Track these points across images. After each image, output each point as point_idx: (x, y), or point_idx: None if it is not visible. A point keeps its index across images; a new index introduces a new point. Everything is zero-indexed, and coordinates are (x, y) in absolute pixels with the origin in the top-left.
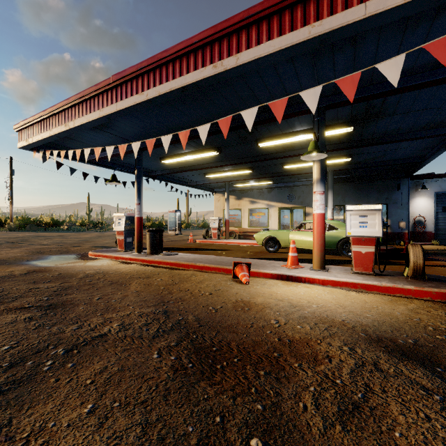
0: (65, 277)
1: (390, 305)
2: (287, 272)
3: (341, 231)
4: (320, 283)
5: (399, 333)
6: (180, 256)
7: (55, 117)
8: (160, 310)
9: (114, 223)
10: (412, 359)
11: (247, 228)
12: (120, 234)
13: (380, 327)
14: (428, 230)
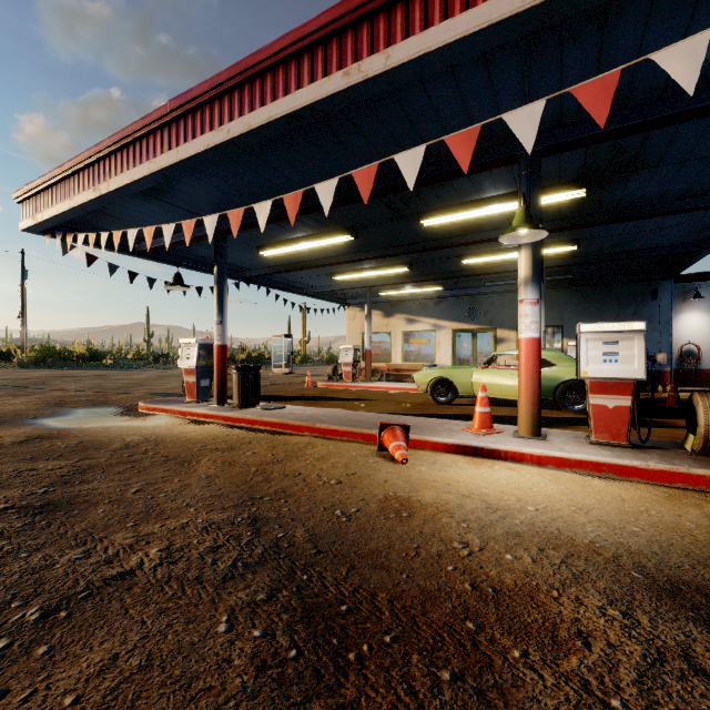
0: (89, 447)
1: (670, 507)
2: (474, 440)
3: (562, 368)
4: (533, 462)
5: (709, 571)
6: (289, 410)
7: (78, 176)
8: (245, 517)
9: (180, 355)
10: None
11: (401, 363)
12: (190, 373)
13: (666, 556)
14: (704, 367)
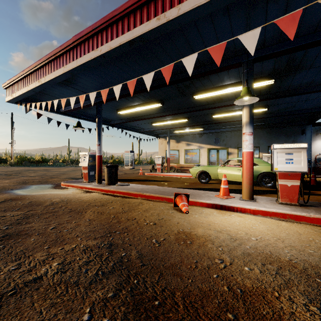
0: (34, 204)
1: None
2: (220, 202)
3: (261, 166)
4: (251, 213)
5: None
6: (131, 186)
7: (31, 75)
8: (105, 243)
9: (80, 160)
10: None
11: (183, 164)
12: (85, 169)
13: None
14: None
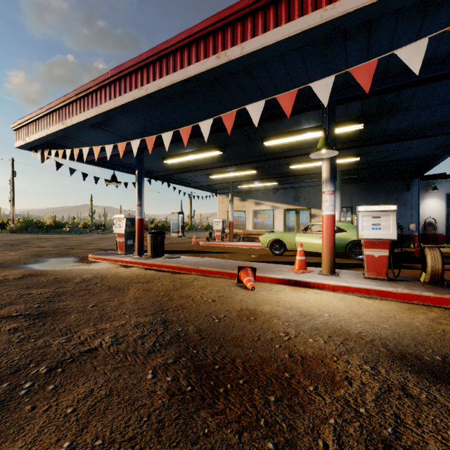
0: (61, 281)
1: (408, 314)
2: (295, 276)
3: (350, 233)
4: (330, 289)
5: (424, 348)
6: (182, 259)
7: (52, 115)
8: (158, 319)
9: (114, 225)
10: (444, 382)
11: (252, 230)
12: (121, 236)
13: (401, 340)
14: (439, 232)
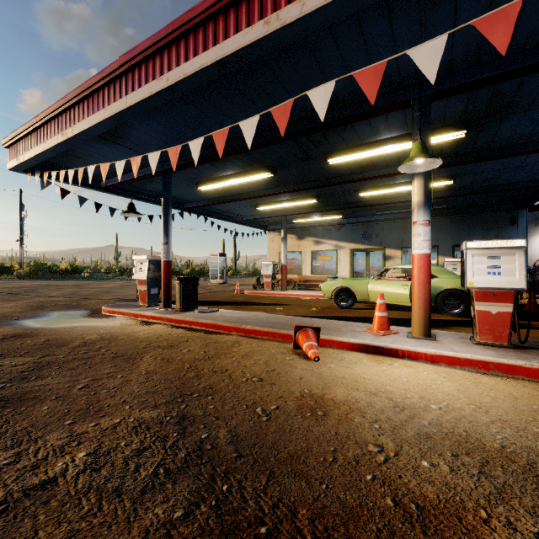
0: (53, 345)
1: None
2: (374, 340)
3: (442, 279)
4: (427, 360)
5: None
6: (221, 313)
7: (50, 124)
8: (173, 415)
9: (134, 269)
10: None
11: (310, 275)
12: (142, 283)
13: None
14: None
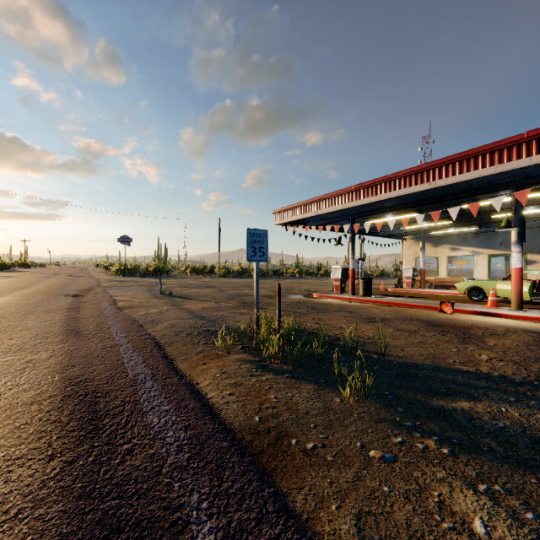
0: (328, 304)
1: None
2: (485, 310)
3: None
4: (513, 318)
5: None
6: (389, 298)
7: (306, 206)
8: (404, 316)
9: (332, 273)
10: (537, 334)
11: (445, 277)
12: (337, 281)
13: (536, 330)
14: None
